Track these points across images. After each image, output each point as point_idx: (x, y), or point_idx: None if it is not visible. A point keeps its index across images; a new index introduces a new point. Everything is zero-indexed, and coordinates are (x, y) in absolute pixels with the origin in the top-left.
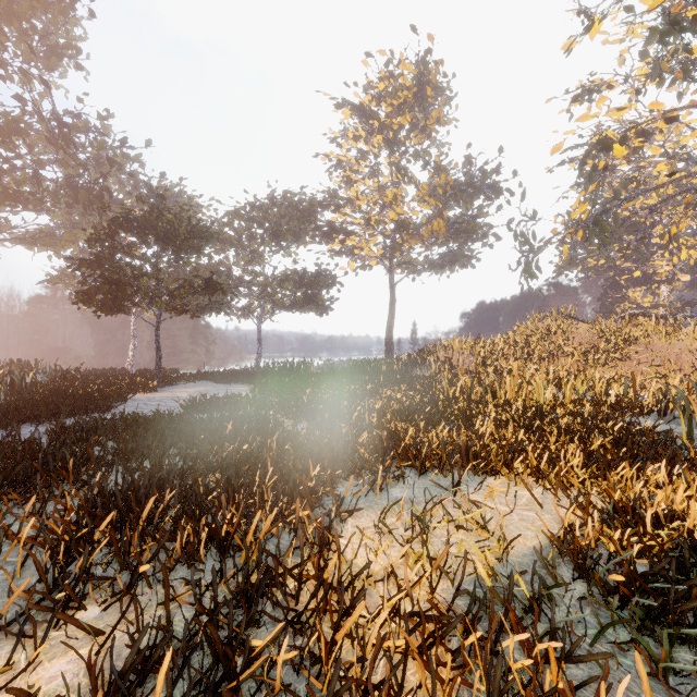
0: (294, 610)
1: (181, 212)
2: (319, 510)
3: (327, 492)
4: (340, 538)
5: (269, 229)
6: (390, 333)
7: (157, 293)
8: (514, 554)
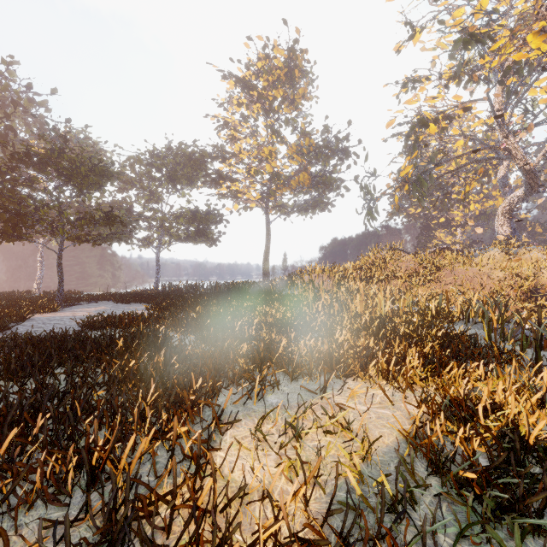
0: (165, 545)
1: (82, 152)
2: (200, 422)
3: (208, 403)
4: (218, 451)
5: (166, 173)
6: (266, 261)
7: (59, 223)
8: (376, 453)
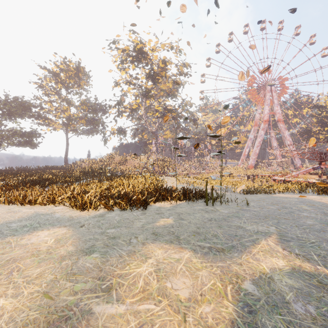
0: None
1: None
2: None
3: None
4: None
5: (6, 111)
6: (66, 157)
7: None
8: None
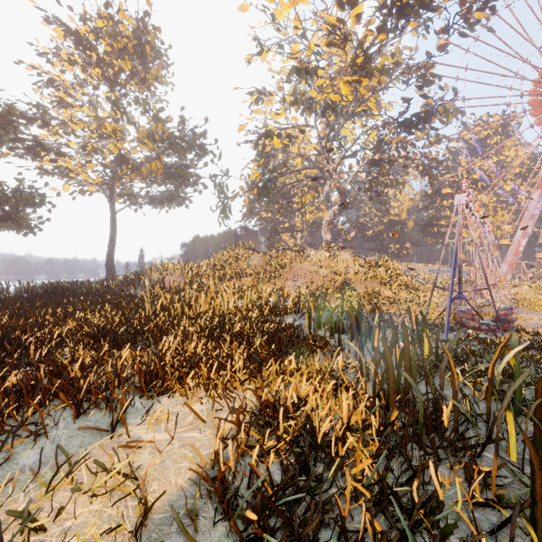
0: None
1: None
2: None
3: None
4: None
5: None
6: (111, 257)
7: None
8: (159, 508)
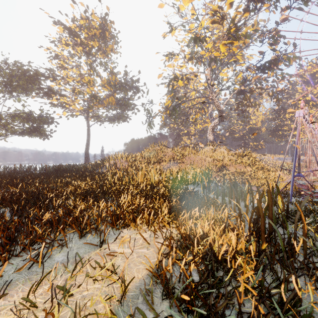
0: None
1: None
2: None
3: None
4: None
5: (2, 82)
6: (87, 151)
7: None
8: (130, 289)
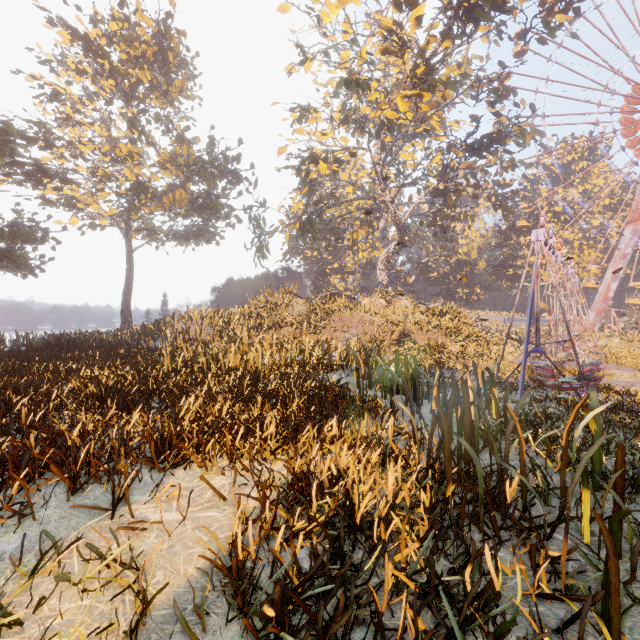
0: None
1: None
2: None
3: None
4: None
5: None
6: (127, 303)
7: None
8: (162, 603)
